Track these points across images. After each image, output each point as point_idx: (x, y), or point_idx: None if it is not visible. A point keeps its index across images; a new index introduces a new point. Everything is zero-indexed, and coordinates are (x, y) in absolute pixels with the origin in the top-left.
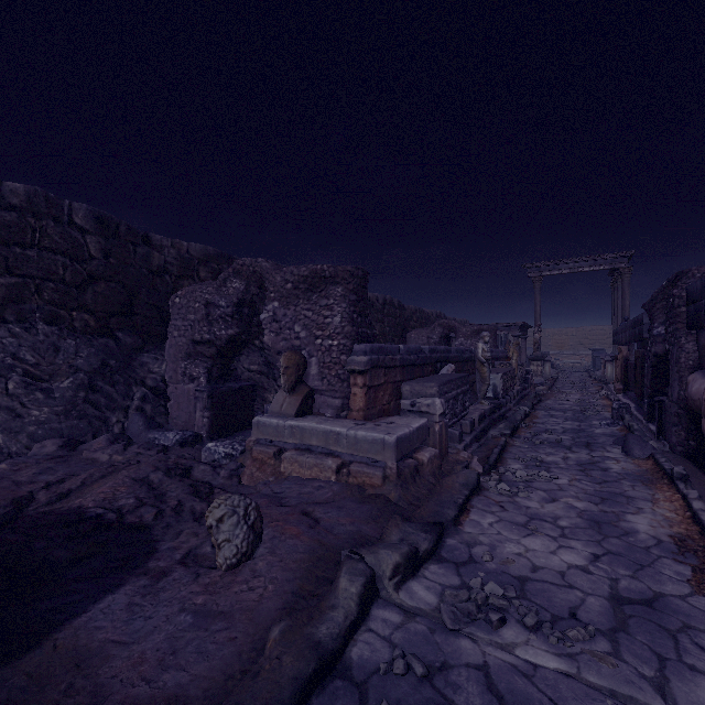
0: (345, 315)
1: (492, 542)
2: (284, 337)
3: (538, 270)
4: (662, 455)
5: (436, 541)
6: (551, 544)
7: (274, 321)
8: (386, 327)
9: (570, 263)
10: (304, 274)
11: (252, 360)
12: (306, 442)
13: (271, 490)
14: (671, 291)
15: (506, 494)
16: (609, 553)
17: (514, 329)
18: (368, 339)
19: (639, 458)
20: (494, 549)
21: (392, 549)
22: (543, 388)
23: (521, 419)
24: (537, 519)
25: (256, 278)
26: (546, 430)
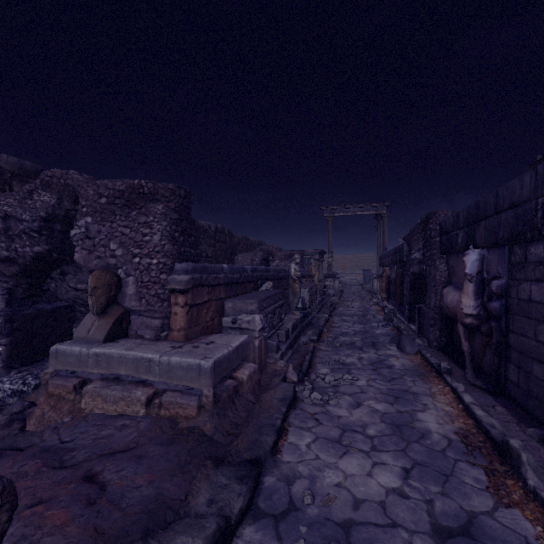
0: (165, 233)
1: (312, 472)
2: (98, 255)
3: (330, 212)
4: (426, 351)
5: (253, 489)
6: (366, 463)
7: (87, 237)
8: (217, 251)
9: (351, 208)
10: (120, 189)
11: (80, 279)
12: (114, 371)
13: (58, 439)
14: (428, 226)
15: (319, 403)
16: (416, 464)
17: (315, 254)
18: (191, 259)
19: (410, 354)
20: (314, 482)
21: (194, 531)
22: (335, 298)
23: (323, 324)
24: (348, 430)
25: (69, 192)
26: (342, 333)
